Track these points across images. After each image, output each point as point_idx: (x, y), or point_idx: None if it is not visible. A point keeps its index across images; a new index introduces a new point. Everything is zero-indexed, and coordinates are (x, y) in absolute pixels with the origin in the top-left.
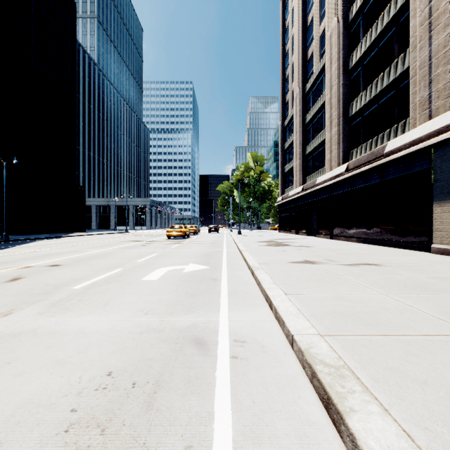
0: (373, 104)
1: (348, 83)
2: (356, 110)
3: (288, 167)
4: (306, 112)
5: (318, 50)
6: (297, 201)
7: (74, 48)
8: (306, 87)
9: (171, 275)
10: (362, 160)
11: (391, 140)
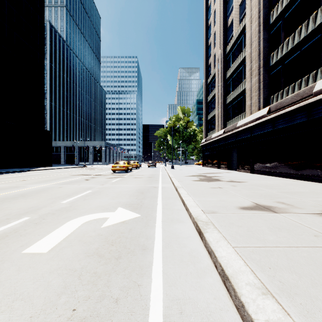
0: (295, 51)
1: (268, 37)
2: (276, 59)
3: (211, 115)
4: (227, 70)
5: (237, 16)
6: (218, 142)
7: (43, 22)
8: (226, 49)
9: (81, 234)
10: (285, 102)
11: (320, 80)
